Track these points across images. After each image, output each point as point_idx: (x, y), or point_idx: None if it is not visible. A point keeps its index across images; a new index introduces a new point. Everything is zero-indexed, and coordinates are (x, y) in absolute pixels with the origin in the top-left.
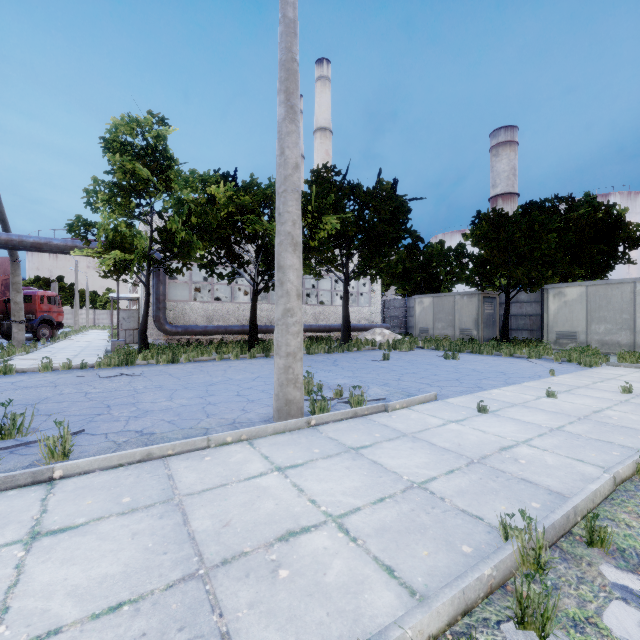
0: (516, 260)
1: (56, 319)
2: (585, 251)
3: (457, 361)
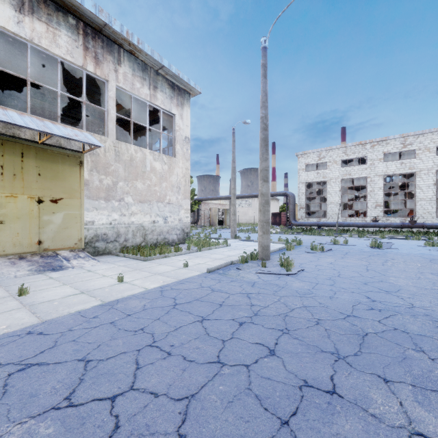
0: None
1: None
2: None
3: None
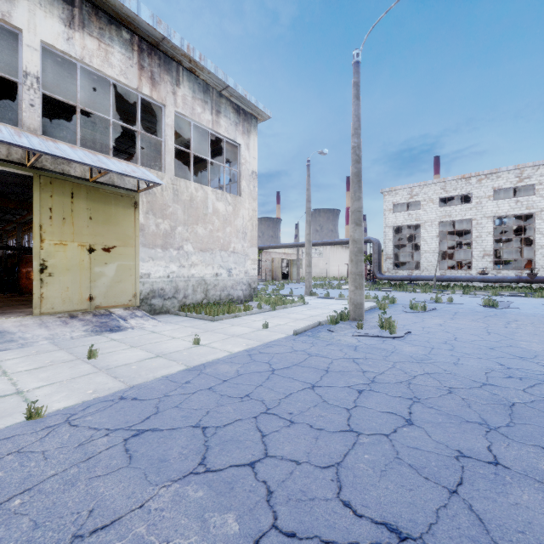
0: None
1: None
2: None
3: None
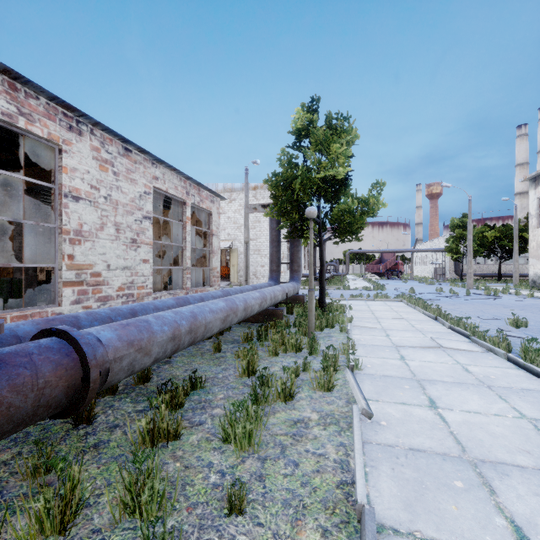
0: None
1: (402, 271)
2: None
3: None
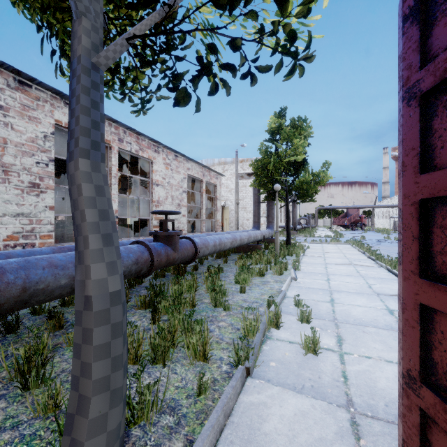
0: None
1: (365, 223)
2: None
3: None
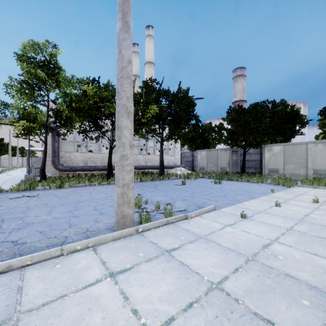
0: (249, 132)
1: None
2: (283, 128)
3: (221, 185)
